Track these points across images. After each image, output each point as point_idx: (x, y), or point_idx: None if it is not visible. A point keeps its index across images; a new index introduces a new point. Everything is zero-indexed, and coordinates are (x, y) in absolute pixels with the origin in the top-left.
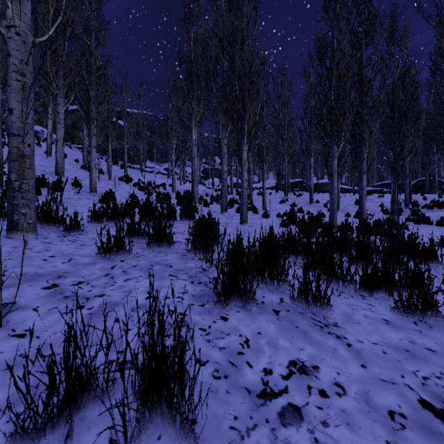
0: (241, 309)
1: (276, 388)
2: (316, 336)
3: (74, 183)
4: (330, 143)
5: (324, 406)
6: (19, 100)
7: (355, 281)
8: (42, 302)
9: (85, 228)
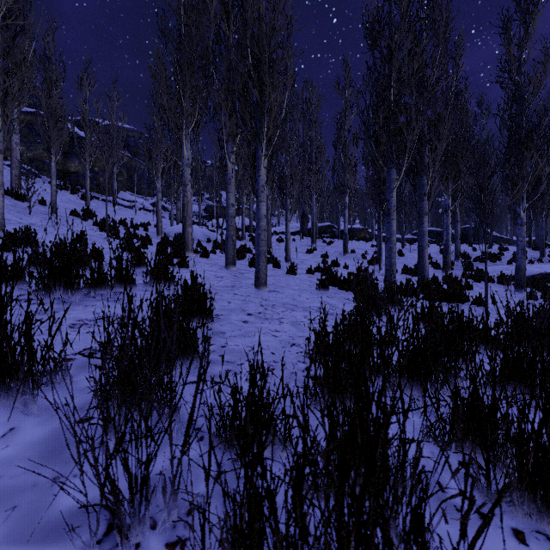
0: None
1: None
2: None
3: None
4: (387, 166)
5: None
6: None
7: None
8: None
9: None
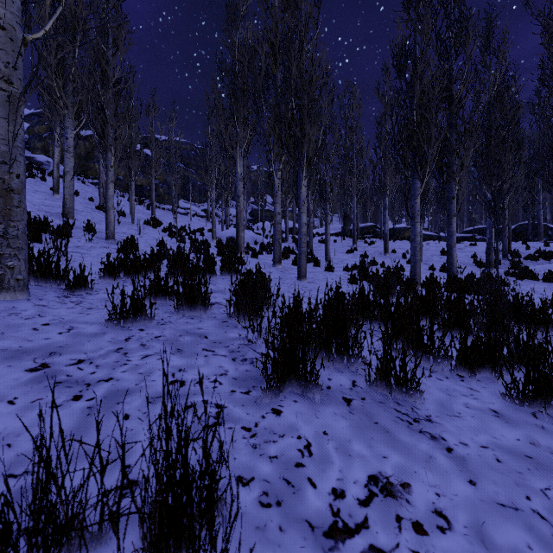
0: (300, 398)
1: (351, 521)
2: (403, 436)
3: (86, 227)
4: (411, 177)
5: (421, 549)
6: (4, 116)
7: (451, 356)
8: (23, 391)
9: (95, 286)
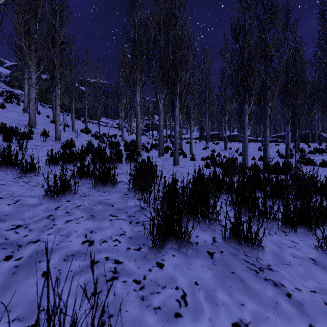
0: (177, 253)
1: None
2: (253, 284)
3: (43, 133)
4: (243, 103)
5: None
6: None
7: (277, 218)
8: None
9: (41, 170)
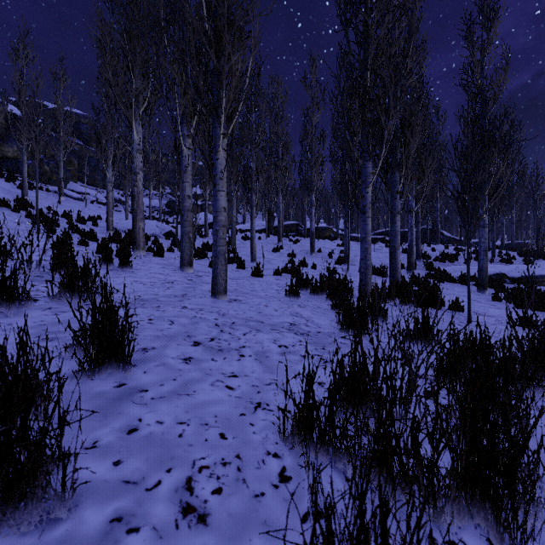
0: None
1: None
2: None
3: None
4: (363, 158)
5: None
6: None
7: None
8: None
9: None
